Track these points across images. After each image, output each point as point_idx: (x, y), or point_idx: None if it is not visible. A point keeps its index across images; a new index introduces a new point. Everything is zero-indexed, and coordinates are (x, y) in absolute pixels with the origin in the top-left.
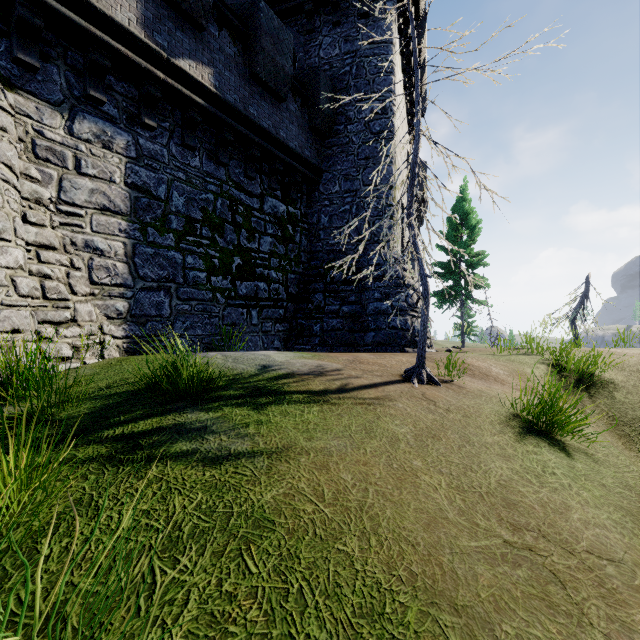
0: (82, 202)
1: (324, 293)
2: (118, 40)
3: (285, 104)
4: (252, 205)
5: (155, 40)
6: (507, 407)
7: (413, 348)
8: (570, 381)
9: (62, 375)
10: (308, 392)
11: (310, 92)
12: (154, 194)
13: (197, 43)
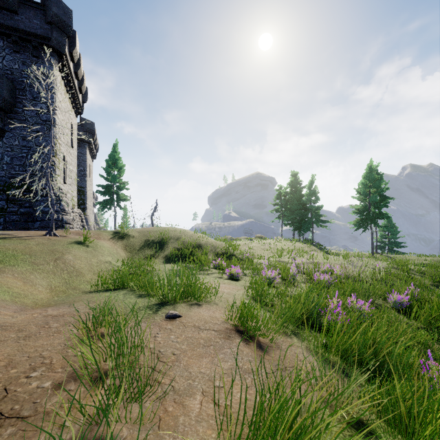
0: None
1: (7, 201)
2: None
3: None
4: None
5: None
6: (78, 240)
7: (62, 229)
8: (118, 236)
9: None
10: None
11: None
12: None
13: None
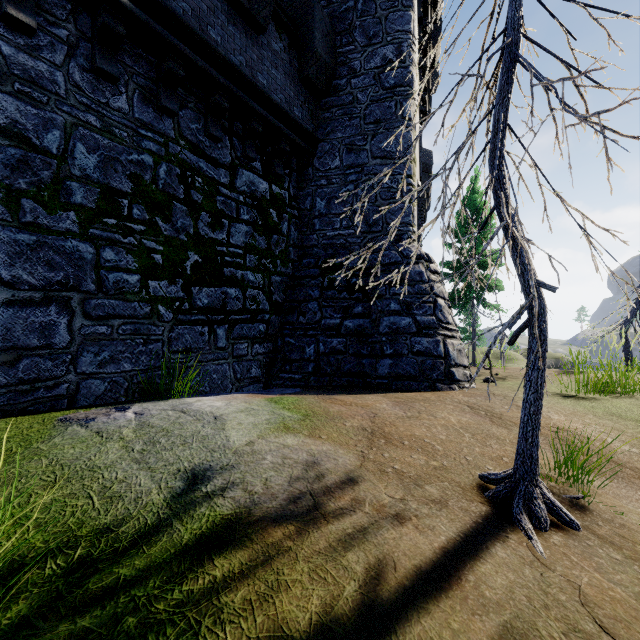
0: None
1: (320, 302)
2: None
3: (265, 38)
4: (218, 178)
5: None
6: None
7: (449, 384)
8: None
9: None
10: None
11: (301, 30)
12: (36, 143)
13: None
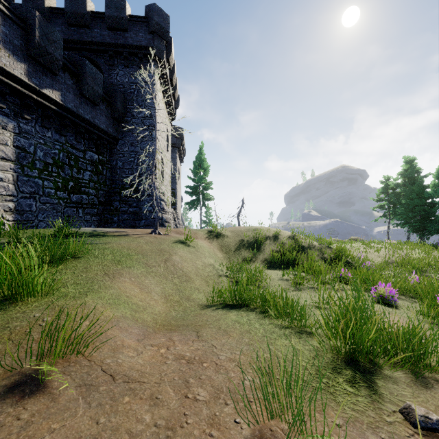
0: None
1: (120, 201)
2: (15, 82)
3: (98, 106)
4: (79, 155)
5: (33, 81)
6: (180, 239)
7: (162, 227)
8: (213, 235)
9: None
10: (114, 235)
11: (112, 99)
12: (28, 151)
13: (53, 80)
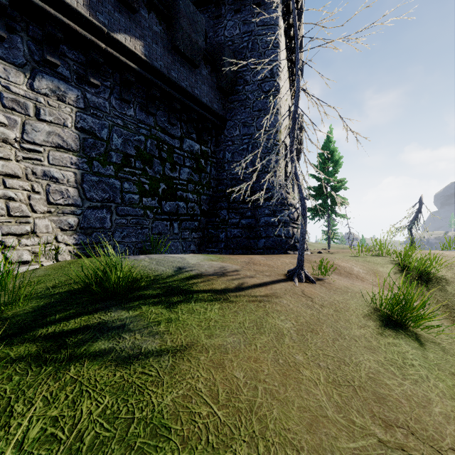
0: (41, 141)
1: (228, 210)
2: (68, 17)
3: (199, 70)
4: (174, 144)
5: (98, 18)
6: (368, 302)
7: (294, 251)
8: (412, 277)
9: (21, 276)
10: (212, 291)
11: (217, 61)
12: (98, 136)
13: (131, 22)
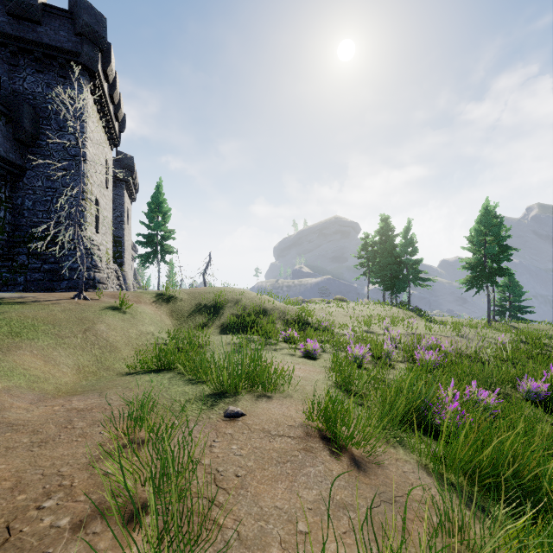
0: None
1: (28, 255)
2: None
3: None
4: None
5: None
6: (113, 304)
7: (94, 289)
8: (163, 299)
9: None
10: (15, 302)
11: (15, 114)
12: None
13: None
